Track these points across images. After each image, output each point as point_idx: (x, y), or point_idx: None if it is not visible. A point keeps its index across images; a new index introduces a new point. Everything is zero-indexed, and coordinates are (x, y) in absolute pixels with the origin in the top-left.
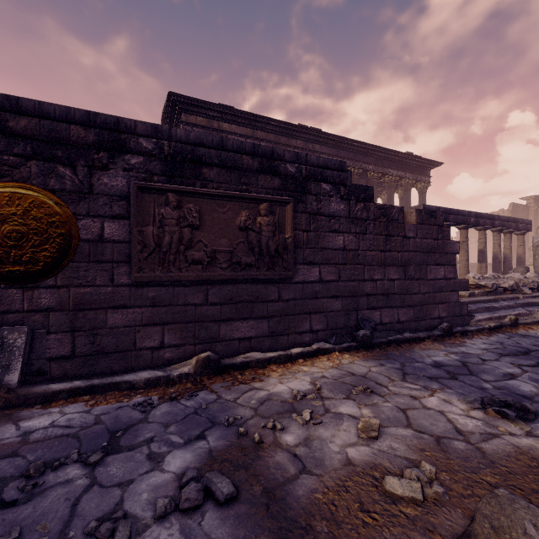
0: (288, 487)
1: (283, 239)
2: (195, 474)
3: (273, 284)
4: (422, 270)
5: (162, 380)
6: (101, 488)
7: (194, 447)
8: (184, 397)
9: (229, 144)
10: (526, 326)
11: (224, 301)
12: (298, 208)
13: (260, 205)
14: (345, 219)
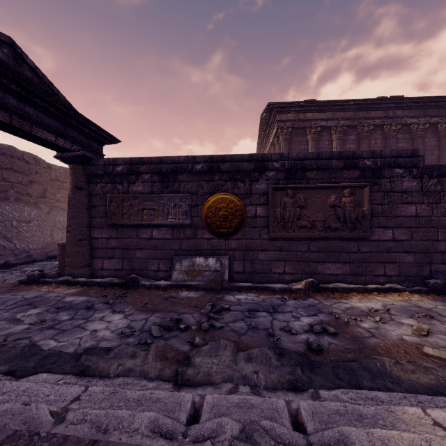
0: (364, 339)
1: (361, 211)
2: (317, 323)
3: (353, 241)
4: None
5: (287, 289)
6: (278, 320)
7: (312, 317)
8: (301, 299)
9: (323, 155)
10: None
11: (319, 250)
12: (374, 189)
13: (344, 190)
14: (417, 193)
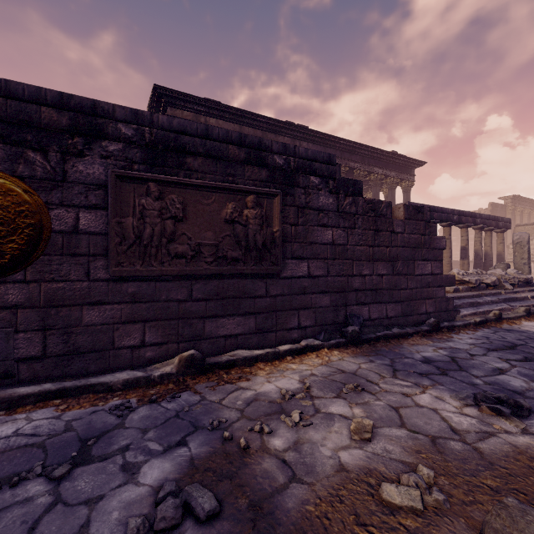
0: (277, 498)
1: (271, 233)
2: (174, 488)
3: (260, 279)
4: (410, 266)
5: (141, 381)
6: (65, 506)
7: (173, 455)
8: (166, 399)
9: (214, 133)
10: (510, 321)
11: (209, 297)
12: (286, 201)
13: (247, 197)
14: (334, 213)
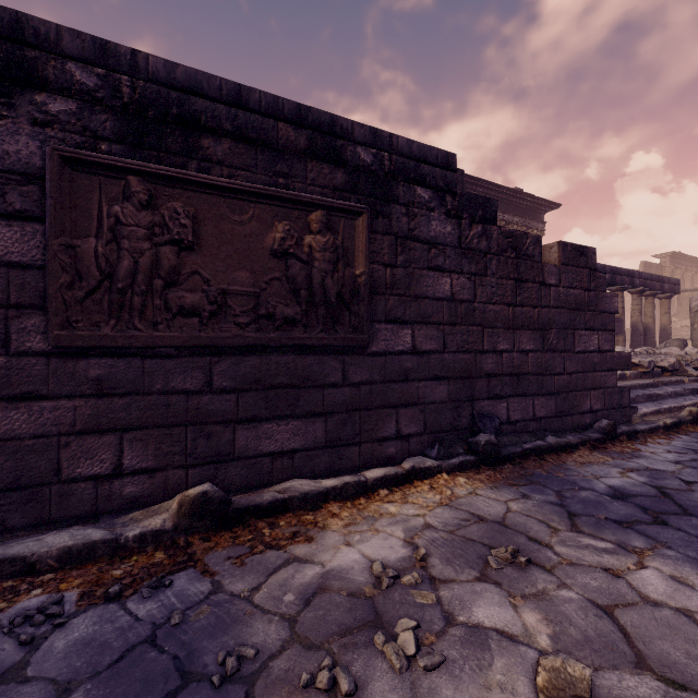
0: None
1: (351, 277)
2: None
3: (333, 355)
4: (567, 337)
5: (100, 548)
6: None
7: None
8: (140, 592)
9: (253, 98)
10: None
11: (243, 386)
12: (377, 225)
13: (310, 213)
14: (454, 249)
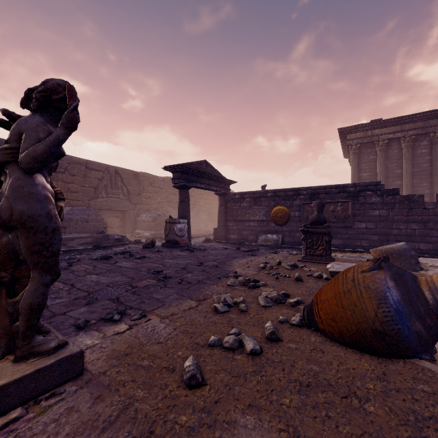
0: None
1: (347, 214)
2: None
3: (344, 228)
4: None
5: None
6: None
7: None
8: None
9: (327, 187)
10: None
11: None
12: (355, 202)
13: (338, 203)
14: (380, 204)
